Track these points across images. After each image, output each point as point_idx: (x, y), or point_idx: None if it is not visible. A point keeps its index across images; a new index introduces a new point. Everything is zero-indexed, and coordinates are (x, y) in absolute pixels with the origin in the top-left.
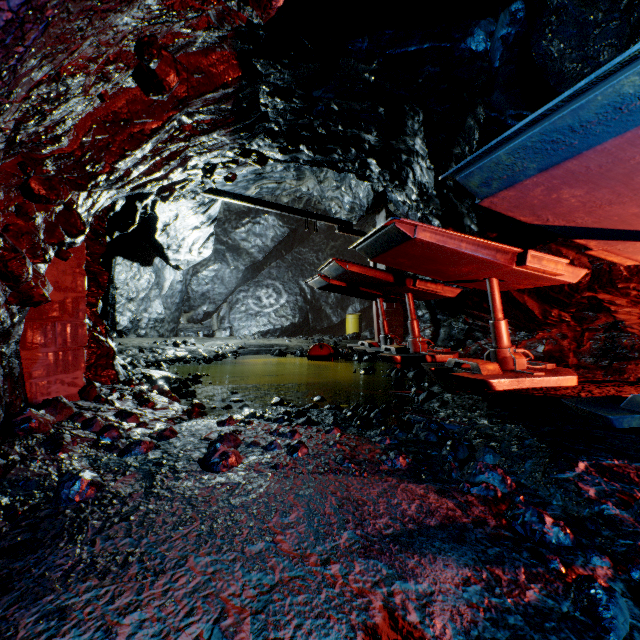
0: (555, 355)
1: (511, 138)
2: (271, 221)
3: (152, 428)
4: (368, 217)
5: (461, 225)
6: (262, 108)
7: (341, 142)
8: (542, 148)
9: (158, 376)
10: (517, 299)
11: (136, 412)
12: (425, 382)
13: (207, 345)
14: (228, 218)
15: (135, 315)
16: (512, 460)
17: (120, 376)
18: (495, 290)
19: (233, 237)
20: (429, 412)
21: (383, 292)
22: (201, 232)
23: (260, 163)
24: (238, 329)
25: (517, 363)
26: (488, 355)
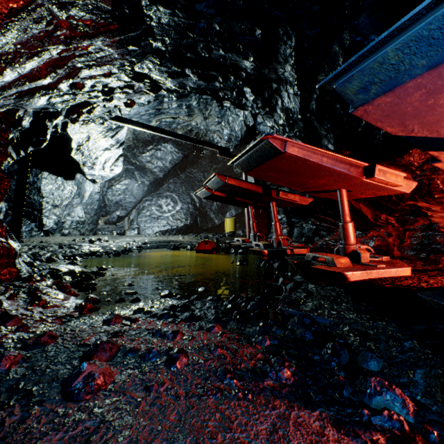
0: (383, 249)
1: (404, 28)
2: (169, 148)
3: (33, 331)
4: (241, 146)
5: (319, 145)
6: (146, 19)
7: (222, 69)
8: (440, 37)
9: (65, 270)
10: (355, 206)
11: (22, 313)
12: (288, 272)
13: (118, 241)
14: (136, 145)
15: (59, 218)
16: (398, 368)
17: (22, 273)
18: (344, 198)
19: (140, 160)
20: (297, 302)
21: (253, 201)
22: (111, 153)
23: (154, 91)
24: (144, 229)
25: (362, 257)
26: (337, 250)
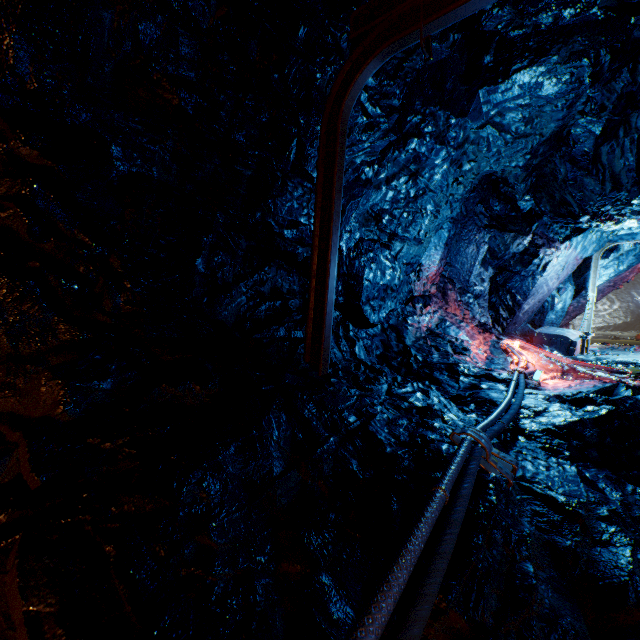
0: None
1: None
2: None
3: None
4: None
5: None
6: None
7: None
8: None
9: None
10: None
11: None
12: None
13: None
14: None
15: None
16: None
17: None
18: None
19: None
20: None
21: None
22: None
23: None
24: (577, 325)
25: None
26: None
